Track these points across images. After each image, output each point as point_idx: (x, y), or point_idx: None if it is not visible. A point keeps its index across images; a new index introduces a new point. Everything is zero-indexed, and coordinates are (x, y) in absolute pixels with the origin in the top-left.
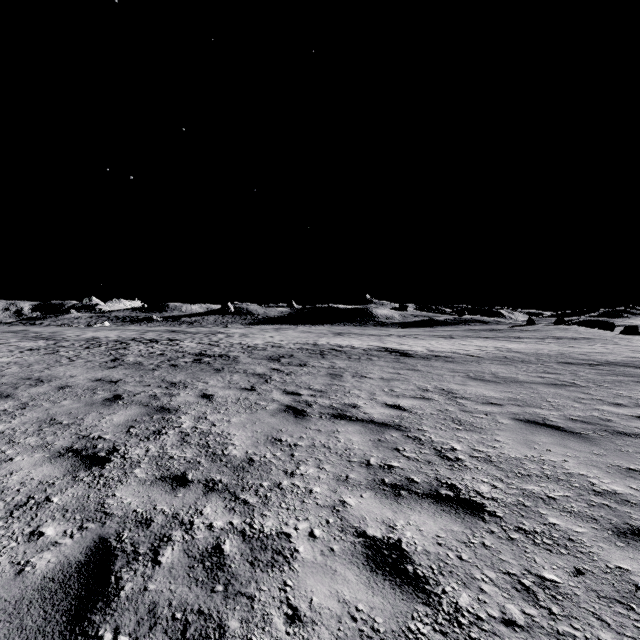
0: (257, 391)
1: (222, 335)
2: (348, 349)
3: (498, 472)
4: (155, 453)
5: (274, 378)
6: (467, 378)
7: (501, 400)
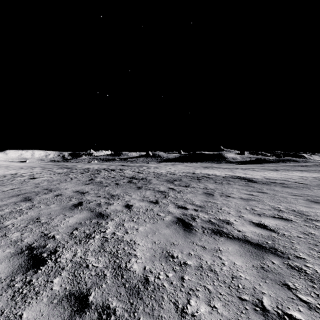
0: (159, 204)
1: (145, 167)
2: (213, 176)
3: None
4: (78, 259)
5: (170, 194)
6: (308, 201)
7: None
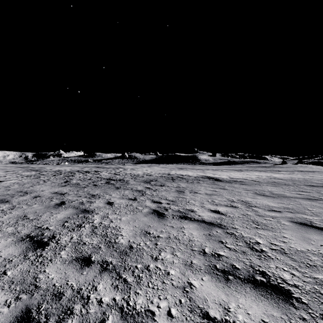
0: (137, 200)
1: (121, 169)
2: (186, 177)
3: (292, 262)
4: (75, 240)
5: (147, 193)
6: (255, 194)
7: (279, 208)
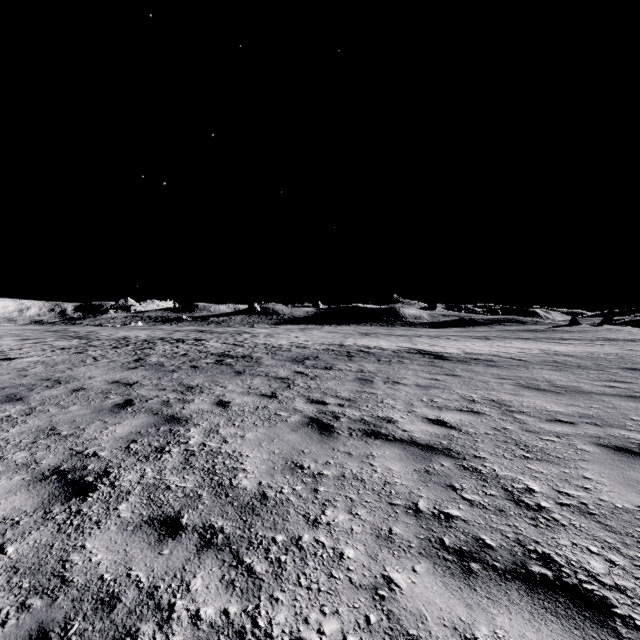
0: (278, 398)
1: (247, 335)
2: (376, 350)
3: (608, 534)
4: (150, 480)
5: (297, 383)
6: (518, 386)
7: (570, 416)
